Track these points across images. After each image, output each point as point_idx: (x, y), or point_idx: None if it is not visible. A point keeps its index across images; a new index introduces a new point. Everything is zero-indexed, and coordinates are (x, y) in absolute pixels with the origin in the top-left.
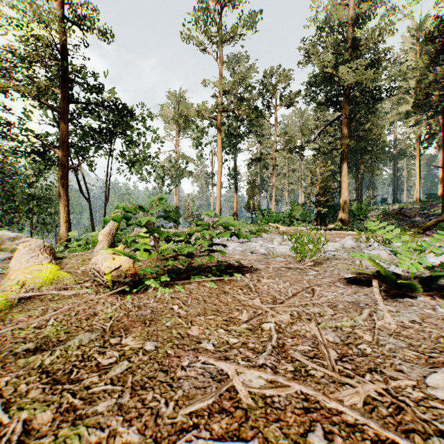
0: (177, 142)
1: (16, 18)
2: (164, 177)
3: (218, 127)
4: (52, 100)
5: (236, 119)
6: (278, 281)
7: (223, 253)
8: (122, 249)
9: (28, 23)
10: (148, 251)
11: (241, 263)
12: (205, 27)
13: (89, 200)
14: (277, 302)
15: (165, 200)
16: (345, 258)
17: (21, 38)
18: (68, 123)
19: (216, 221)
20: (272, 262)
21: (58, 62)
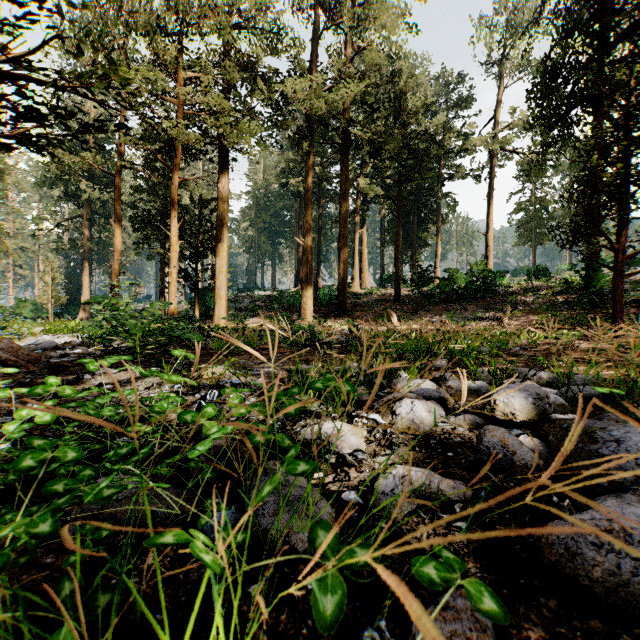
0: None
1: None
2: None
3: None
4: None
5: None
6: None
7: None
8: None
9: None
10: None
11: None
12: None
13: None
14: None
15: None
16: None
17: None
18: None
19: None
20: None
21: None
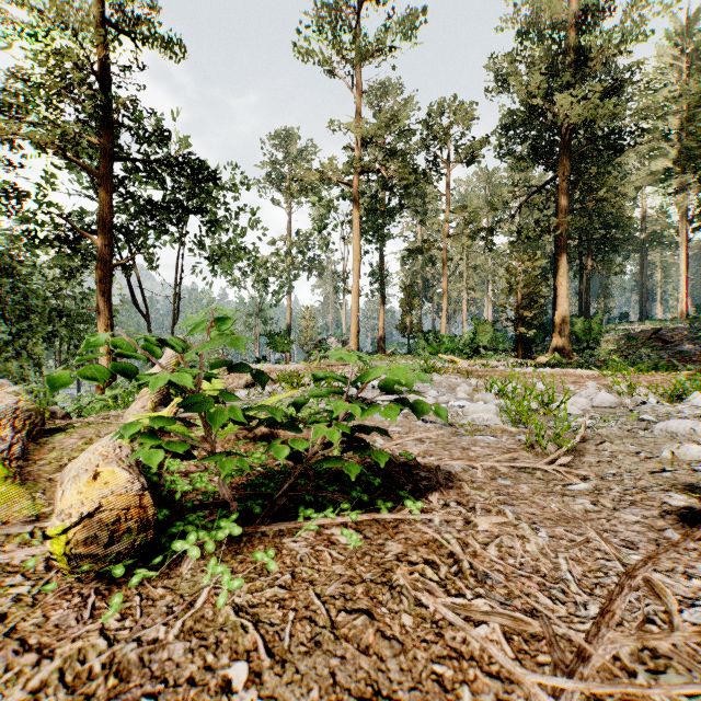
0: (288, 224)
1: (29, 24)
2: (267, 280)
3: (354, 198)
4: (84, 155)
5: (384, 185)
6: (518, 525)
7: (378, 455)
8: (174, 413)
9: (47, 32)
10: (185, 455)
11: (412, 460)
12: (332, 35)
13: (148, 317)
14: (555, 634)
15: (232, 321)
16: (616, 435)
17: (36, 55)
18: (111, 192)
19: (362, 374)
20: (473, 448)
21: (94, 92)
